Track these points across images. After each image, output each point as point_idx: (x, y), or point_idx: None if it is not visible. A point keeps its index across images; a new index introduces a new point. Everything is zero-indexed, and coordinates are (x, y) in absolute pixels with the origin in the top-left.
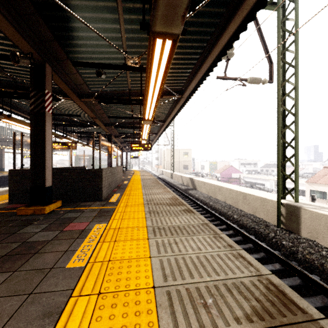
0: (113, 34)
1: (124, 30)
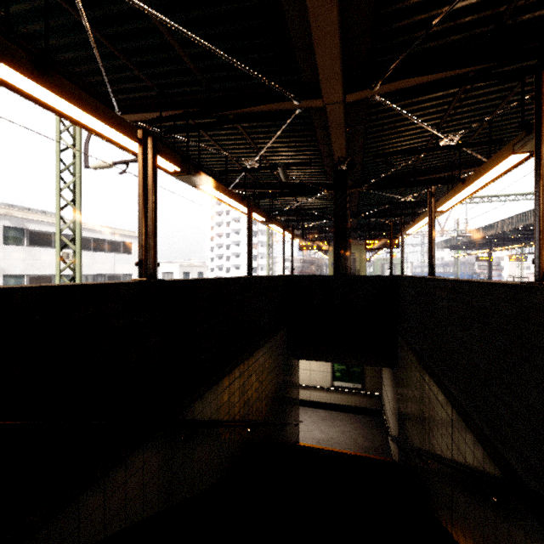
0: (274, 156)
1: (267, 164)
